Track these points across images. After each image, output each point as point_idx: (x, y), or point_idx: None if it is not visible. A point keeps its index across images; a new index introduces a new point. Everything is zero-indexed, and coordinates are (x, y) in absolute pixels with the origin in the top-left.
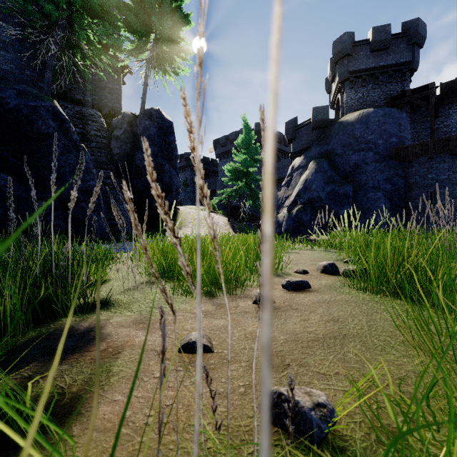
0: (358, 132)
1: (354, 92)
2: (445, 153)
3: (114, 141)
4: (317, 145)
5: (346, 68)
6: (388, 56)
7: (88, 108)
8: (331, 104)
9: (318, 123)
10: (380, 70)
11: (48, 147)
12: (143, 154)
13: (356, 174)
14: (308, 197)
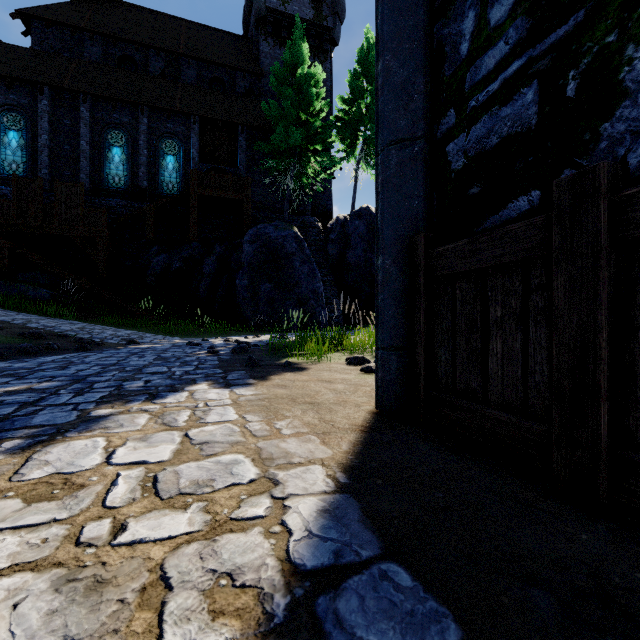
0: None
1: None
2: None
3: (330, 244)
4: None
5: None
6: None
7: (309, 217)
8: None
9: None
10: None
11: (292, 262)
12: (353, 252)
13: None
14: None
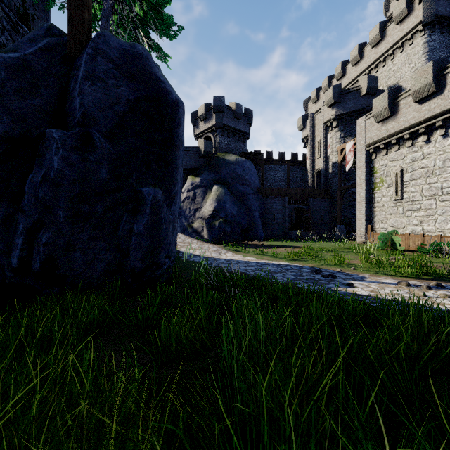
0: (239, 171)
1: (224, 139)
2: (280, 196)
3: None
4: (210, 171)
5: (222, 120)
6: (240, 125)
7: None
8: (196, 135)
9: (207, 153)
10: (237, 131)
11: (179, 157)
12: None
13: (245, 200)
14: (226, 213)
